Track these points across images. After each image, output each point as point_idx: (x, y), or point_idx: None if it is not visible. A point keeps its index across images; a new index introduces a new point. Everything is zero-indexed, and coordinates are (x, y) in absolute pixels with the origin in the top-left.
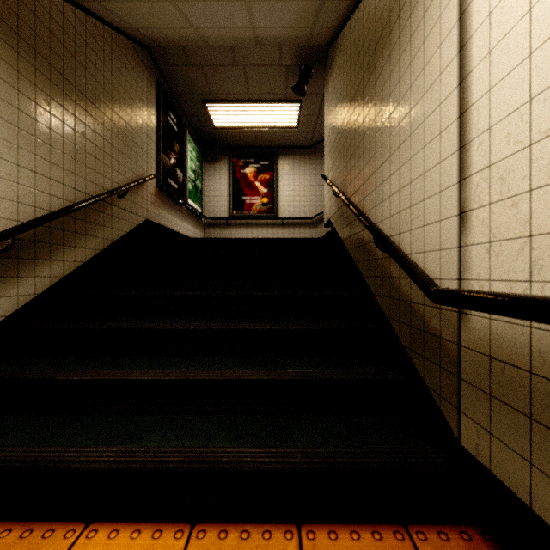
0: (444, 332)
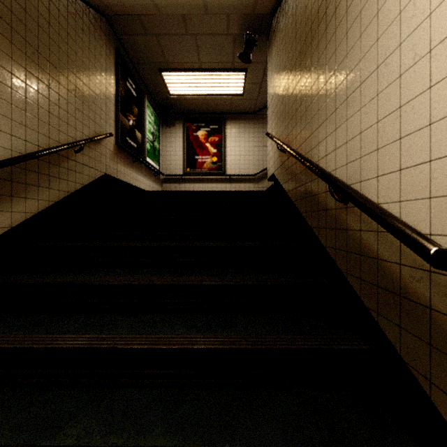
0: (439, 302)
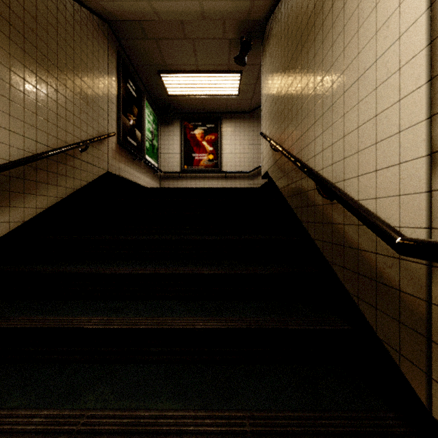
0: (406, 285)
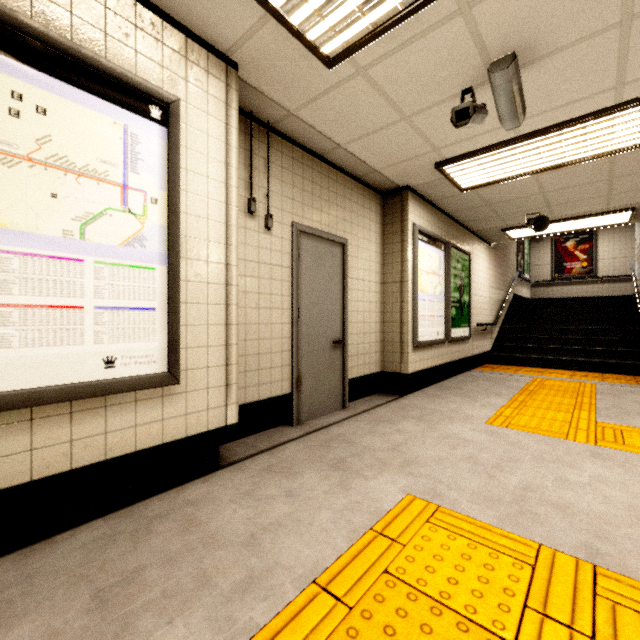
0: None
